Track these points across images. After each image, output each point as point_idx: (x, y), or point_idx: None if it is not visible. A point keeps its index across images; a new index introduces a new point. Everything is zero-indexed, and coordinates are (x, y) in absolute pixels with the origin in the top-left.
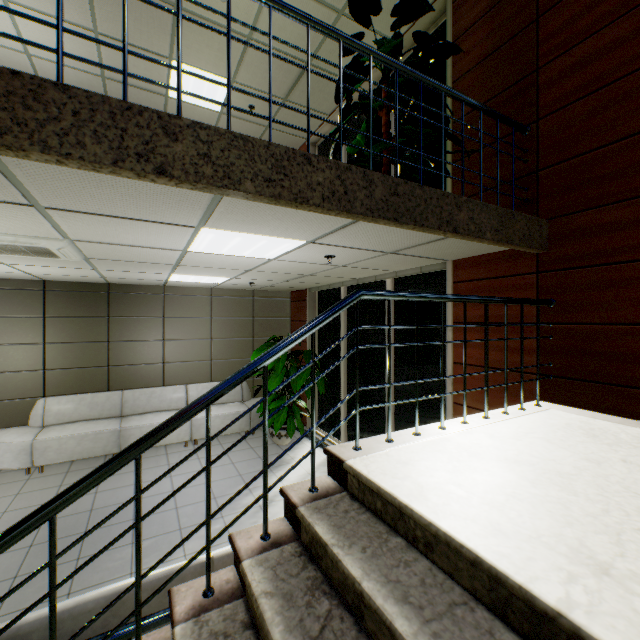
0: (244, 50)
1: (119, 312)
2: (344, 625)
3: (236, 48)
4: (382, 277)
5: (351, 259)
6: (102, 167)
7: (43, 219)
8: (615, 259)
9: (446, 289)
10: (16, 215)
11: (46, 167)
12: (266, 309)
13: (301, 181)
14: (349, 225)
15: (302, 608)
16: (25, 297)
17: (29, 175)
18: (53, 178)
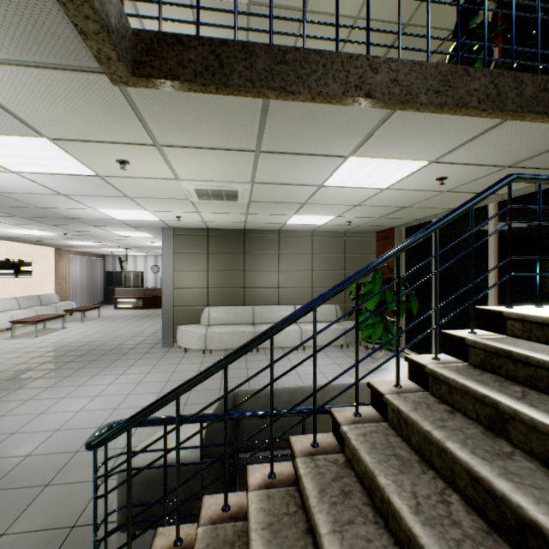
0: (350, 30)
1: (250, 250)
2: (543, 397)
3: (344, 30)
4: (483, 202)
5: (460, 181)
6: (335, 98)
7: (251, 164)
8: None
9: None
10: (239, 162)
11: (288, 112)
12: (355, 247)
13: (461, 90)
14: (482, 134)
15: (496, 386)
16: (198, 240)
17: (273, 122)
18: (285, 122)
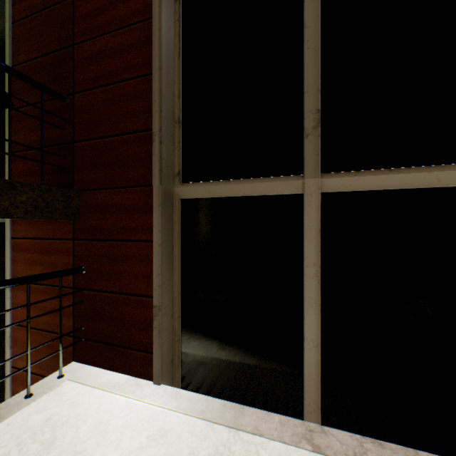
0: None
1: None
2: None
3: None
4: None
5: None
6: None
7: None
8: (120, 237)
9: (6, 244)
10: None
11: None
12: None
13: None
14: None
15: None
16: None
17: None
18: None
